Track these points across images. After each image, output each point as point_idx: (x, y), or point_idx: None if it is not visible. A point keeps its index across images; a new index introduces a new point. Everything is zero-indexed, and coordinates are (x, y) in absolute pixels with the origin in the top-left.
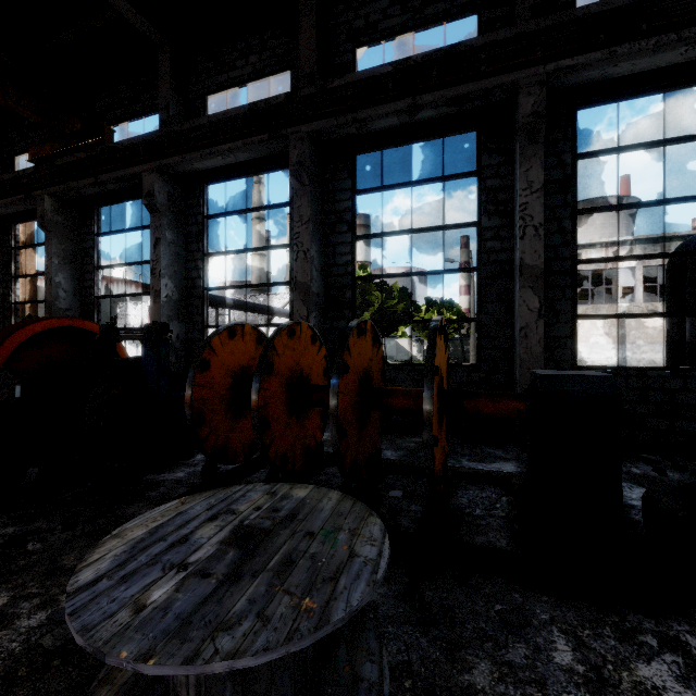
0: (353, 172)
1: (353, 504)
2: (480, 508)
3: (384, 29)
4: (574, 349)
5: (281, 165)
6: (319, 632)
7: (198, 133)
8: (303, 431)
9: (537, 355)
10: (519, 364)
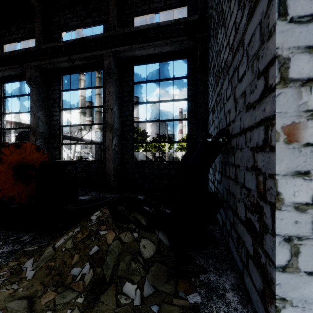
0: (60, 82)
1: None
2: None
3: (70, 26)
4: (133, 154)
5: None
6: None
7: None
8: None
9: (111, 156)
10: (106, 160)
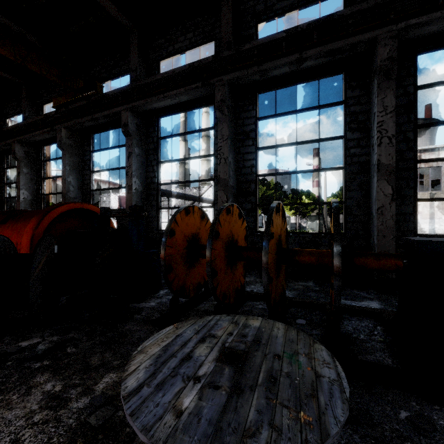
0: (256, 105)
1: (297, 333)
2: (362, 334)
3: (277, 9)
4: (416, 222)
5: (207, 103)
6: (324, 443)
7: (155, 84)
8: (234, 277)
9: (391, 226)
10: (377, 233)
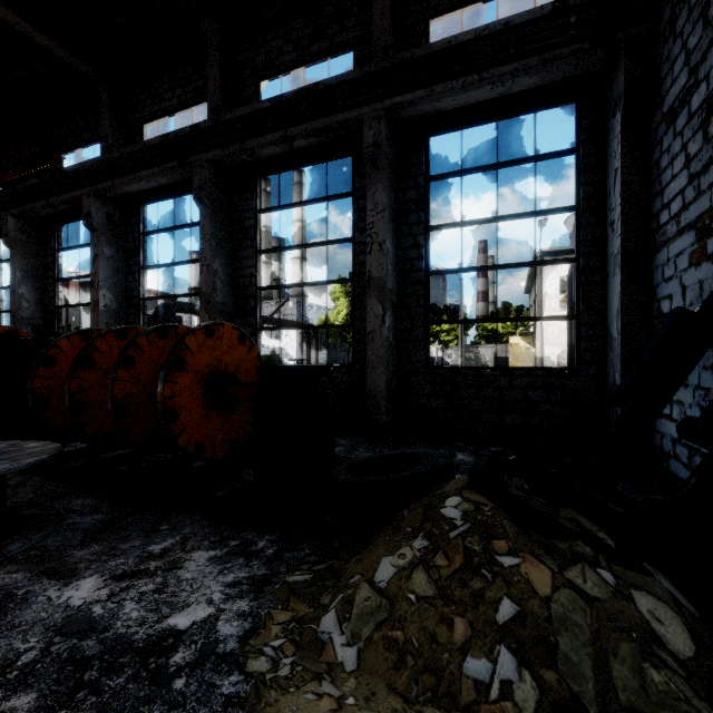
0: (257, 193)
1: (53, 449)
2: None
3: (280, 65)
4: (427, 351)
5: None
6: None
7: (126, 160)
8: None
9: (381, 356)
10: (368, 364)
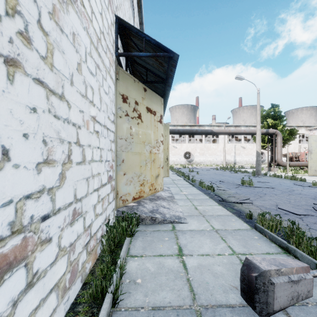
0: None
1: None
2: None
3: None
4: None
5: None
6: None
7: None
8: None
9: None
10: None
